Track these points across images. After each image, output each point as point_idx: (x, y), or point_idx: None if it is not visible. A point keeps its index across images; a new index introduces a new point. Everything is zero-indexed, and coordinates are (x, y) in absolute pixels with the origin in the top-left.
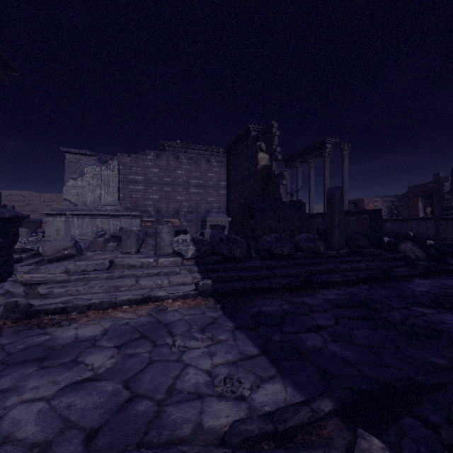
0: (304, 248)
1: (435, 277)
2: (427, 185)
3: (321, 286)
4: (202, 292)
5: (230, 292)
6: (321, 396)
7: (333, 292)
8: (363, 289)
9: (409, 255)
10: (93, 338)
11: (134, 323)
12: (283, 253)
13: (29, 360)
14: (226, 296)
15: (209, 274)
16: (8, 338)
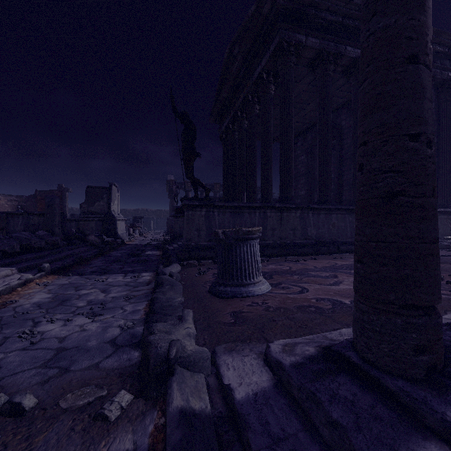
0: (49, 241)
1: (113, 251)
2: (54, 192)
3: (86, 260)
4: (47, 272)
5: (57, 270)
6: (159, 266)
7: (96, 261)
8: (103, 258)
9: (94, 242)
10: (56, 295)
11: (53, 288)
12: (42, 246)
13: (59, 304)
14: (58, 272)
15: (15, 266)
16: (3, 314)
